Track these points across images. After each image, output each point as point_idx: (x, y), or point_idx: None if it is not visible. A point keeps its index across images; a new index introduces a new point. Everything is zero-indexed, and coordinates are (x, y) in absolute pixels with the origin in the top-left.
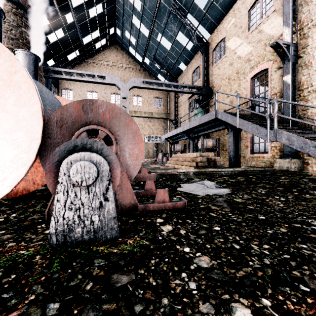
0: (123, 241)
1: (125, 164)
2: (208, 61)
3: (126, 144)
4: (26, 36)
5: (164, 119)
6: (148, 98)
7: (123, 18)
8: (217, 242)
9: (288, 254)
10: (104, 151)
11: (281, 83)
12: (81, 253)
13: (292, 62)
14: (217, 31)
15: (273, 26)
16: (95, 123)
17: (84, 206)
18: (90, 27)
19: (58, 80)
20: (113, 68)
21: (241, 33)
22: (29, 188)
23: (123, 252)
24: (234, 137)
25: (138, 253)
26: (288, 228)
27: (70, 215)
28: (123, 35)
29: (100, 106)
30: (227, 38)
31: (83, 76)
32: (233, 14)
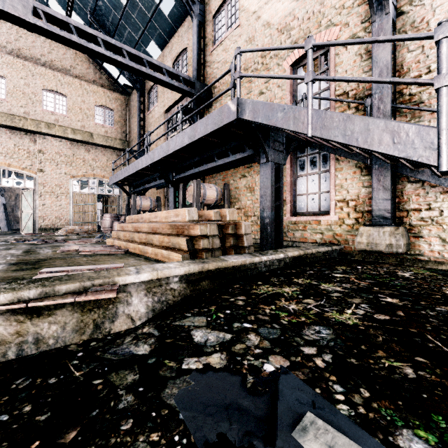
0: None
1: None
2: (204, 38)
3: None
4: None
5: (119, 150)
6: (83, 104)
7: None
8: None
9: None
10: None
11: (358, 70)
12: None
13: (391, 18)
14: None
15: None
16: None
17: None
18: None
19: None
20: None
21: None
22: None
23: None
24: (272, 176)
25: None
26: None
27: None
28: None
29: None
30: None
31: None
32: None
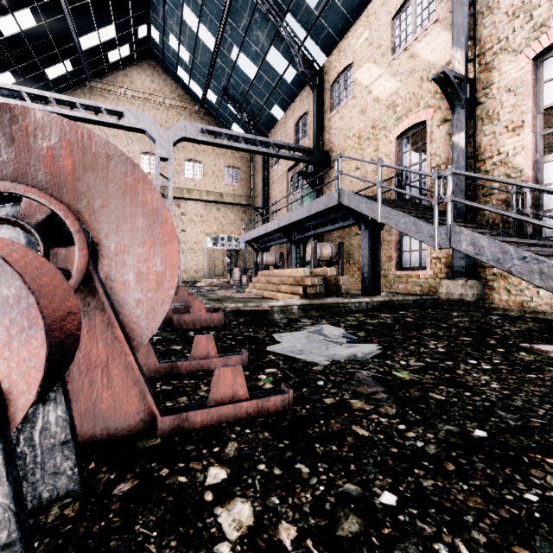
0: None
1: (124, 300)
2: (323, 105)
3: (127, 245)
4: None
5: (244, 206)
6: (215, 167)
7: (165, 9)
8: None
9: None
10: None
11: (448, 148)
12: None
13: (467, 111)
14: (339, 51)
15: (435, 47)
16: (27, 180)
17: None
18: (94, 16)
19: None
20: (145, 104)
21: (380, 57)
22: None
23: None
24: (370, 240)
25: None
26: None
27: None
28: (166, 43)
29: (40, 129)
30: (356, 65)
31: (73, 107)
32: (367, 23)
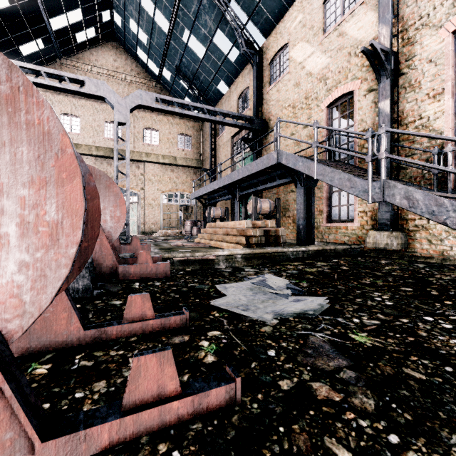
0: None
1: None
2: (262, 80)
3: (6, 184)
4: None
5: (195, 168)
6: (170, 135)
7: None
8: None
9: None
10: None
11: (373, 114)
12: None
13: (391, 81)
14: (276, 33)
15: (362, 26)
16: None
17: None
18: (63, 0)
19: None
20: (109, 79)
21: (313, 37)
22: None
23: None
24: (305, 196)
25: None
26: None
27: None
28: (126, 27)
29: None
30: (291, 45)
31: (38, 75)
32: (300, 7)
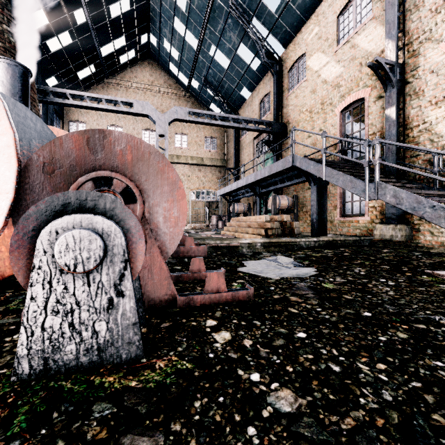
0: (149, 363)
1: (157, 232)
2: (282, 87)
3: (158, 202)
4: (11, 37)
5: (220, 167)
6: (197, 138)
7: (161, 21)
8: (303, 360)
9: (417, 380)
10: (118, 212)
11: (382, 119)
12: (71, 391)
13: (397, 90)
14: (294, 44)
15: (372, 39)
16: (109, 168)
17: (81, 306)
18: (111, 31)
19: (63, 107)
20: (146, 93)
21: (328, 48)
22: (4, 272)
23: (146, 386)
24: (318, 193)
25: (173, 386)
26: (408, 332)
27: (55, 323)
28: (161, 46)
29: (117, 141)
30: (308, 55)
31: (100, 102)
32: (317, 21)
